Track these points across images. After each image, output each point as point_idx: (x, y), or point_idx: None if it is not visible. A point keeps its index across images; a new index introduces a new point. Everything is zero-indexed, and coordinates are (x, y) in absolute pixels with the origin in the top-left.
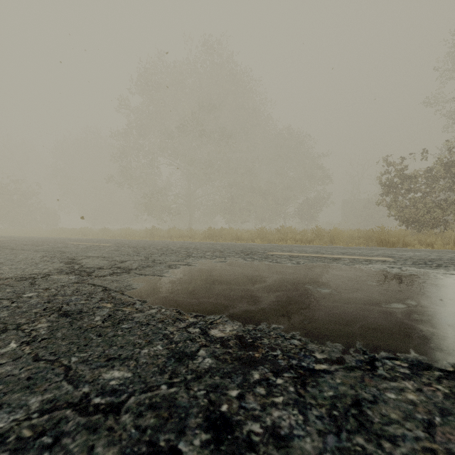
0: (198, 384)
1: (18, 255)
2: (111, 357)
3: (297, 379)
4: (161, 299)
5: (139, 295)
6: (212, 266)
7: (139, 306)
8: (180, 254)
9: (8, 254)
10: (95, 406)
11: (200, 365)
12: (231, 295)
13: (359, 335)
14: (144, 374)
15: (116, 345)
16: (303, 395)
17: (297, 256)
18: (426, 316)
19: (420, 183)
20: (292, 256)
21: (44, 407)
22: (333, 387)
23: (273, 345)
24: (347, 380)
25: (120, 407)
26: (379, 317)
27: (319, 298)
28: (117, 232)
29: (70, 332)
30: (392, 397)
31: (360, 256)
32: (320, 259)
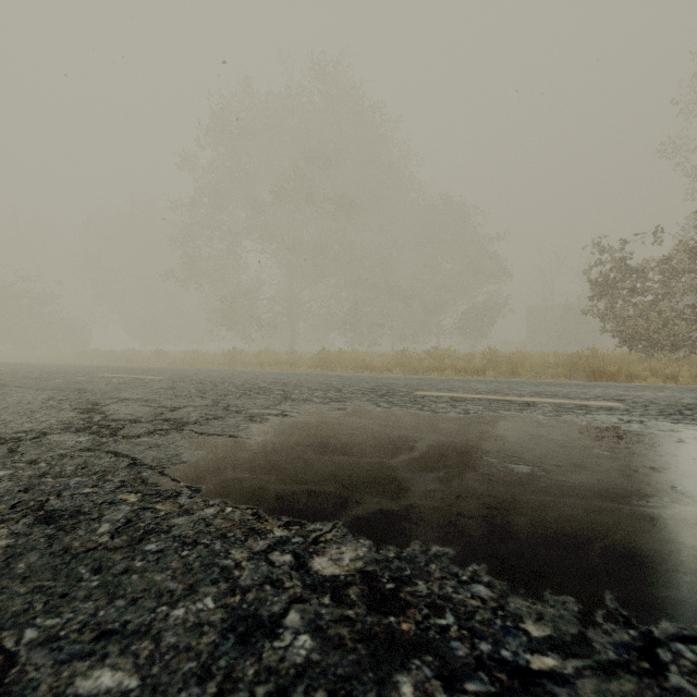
0: None
1: (9, 396)
2: (106, 628)
3: None
4: (227, 485)
5: (191, 476)
6: (323, 419)
7: (186, 501)
8: (272, 394)
9: None
10: None
11: (287, 656)
12: (354, 477)
13: (606, 575)
14: (165, 680)
15: (125, 595)
16: None
17: (463, 399)
18: None
19: (652, 280)
20: (455, 398)
21: None
22: None
23: (437, 598)
24: None
25: None
26: (634, 529)
27: (513, 485)
28: (179, 357)
29: (42, 561)
30: None
31: (567, 399)
32: (502, 404)
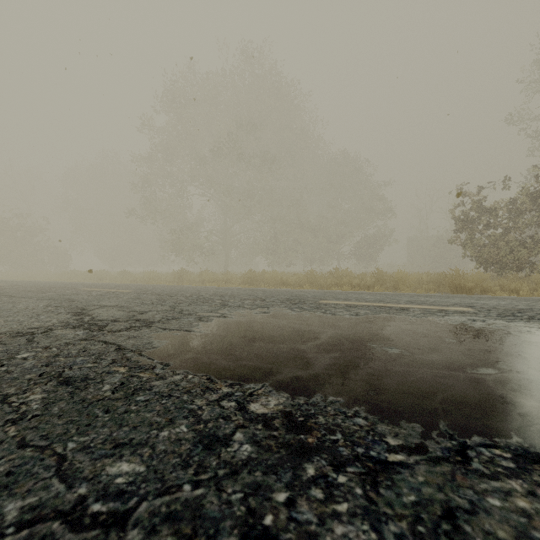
0: (233, 483)
1: (17, 304)
2: (119, 442)
3: (365, 476)
4: (187, 362)
5: (161, 356)
6: (253, 319)
7: (160, 371)
8: (214, 302)
9: (6, 303)
10: (93, 516)
11: (236, 455)
12: (276, 356)
13: (442, 412)
14: (162, 467)
15: (128, 425)
16: (375, 501)
17: (356, 305)
18: (526, 386)
19: (501, 217)
20: (350, 305)
21: (24, 517)
22: (415, 489)
23: (331, 425)
24: (432, 478)
25: (126, 518)
26: (465, 386)
27: (387, 361)
28: (139, 276)
29: (69, 406)
30: (496, 504)
31: (432, 305)
32: (384, 309)
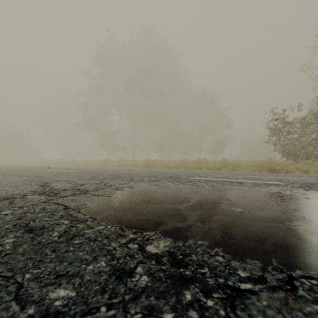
0: (135, 305)
1: (7, 179)
2: (60, 273)
3: (226, 300)
4: (108, 217)
5: (91, 213)
6: (149, 189)
7: (90, 223)
8: (125, 178)
9: (0, 179)
10: None
11: (137, 284)
12: (163, 213)
13: (273, 252)
14: (87, 293)
15: (67, 261)
16: None
17: (211, 180)
18: None
19: (297, 127)
20: (208, 180)
21: None
22: (261, 311)
23: (200, 261)
24: (272, 302)
25: None
26: (286, 234)
27: (233, 216)
28: (82, 162)
29: (30, 247)
30: None
31: (258, 180)
32: (229, 182)
